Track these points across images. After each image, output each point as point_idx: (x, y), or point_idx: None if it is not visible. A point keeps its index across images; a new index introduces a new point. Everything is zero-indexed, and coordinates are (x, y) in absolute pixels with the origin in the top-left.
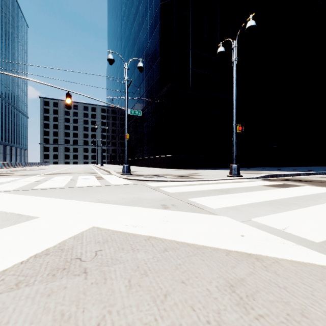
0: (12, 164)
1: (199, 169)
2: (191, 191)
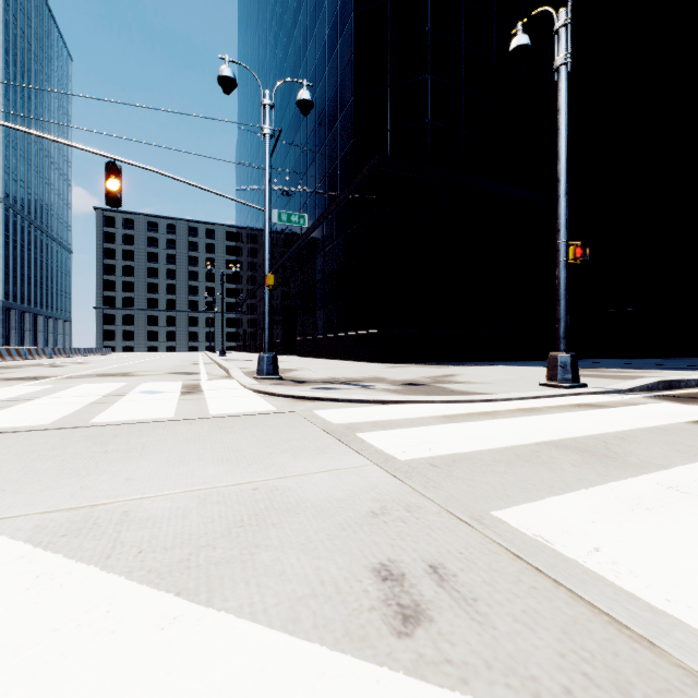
0: (20, 351)
1: (450, 365)
2: (477, 453)
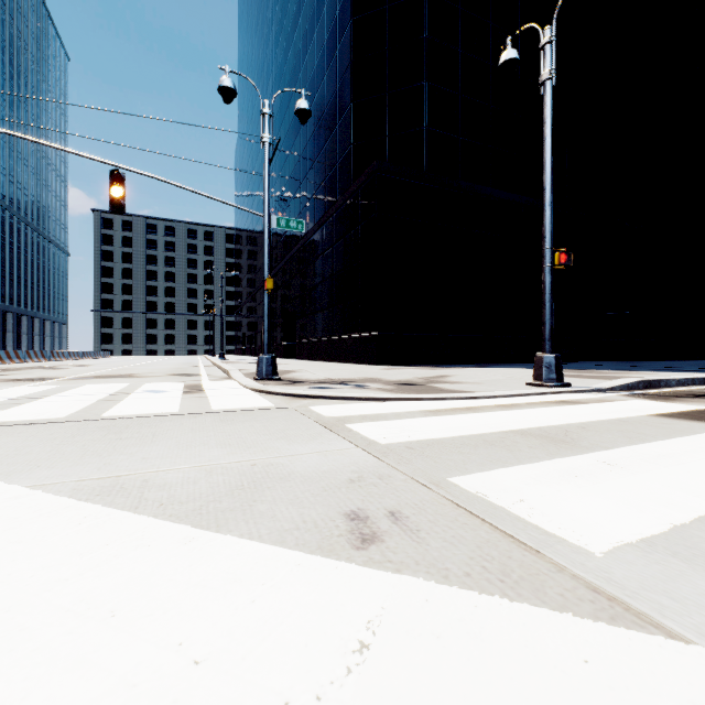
0: (19, 354)
1: (446, 367)
2: (449, 439)
